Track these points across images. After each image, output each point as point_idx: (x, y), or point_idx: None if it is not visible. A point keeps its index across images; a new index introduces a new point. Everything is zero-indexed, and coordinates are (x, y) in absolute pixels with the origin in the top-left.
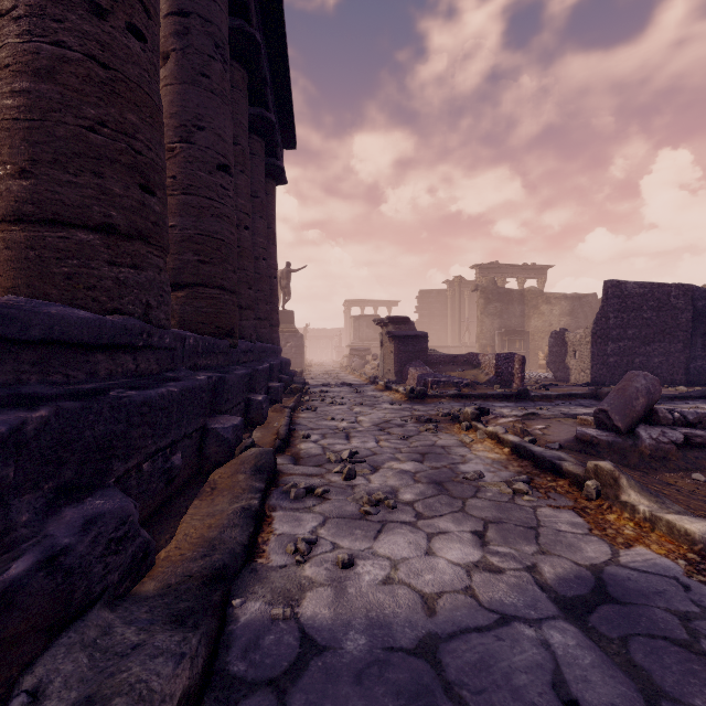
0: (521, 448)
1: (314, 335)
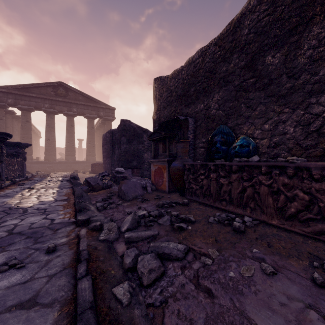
0: None
1: None
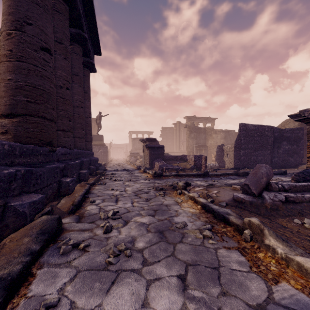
0: (206, 206)
1: (115, 147)
